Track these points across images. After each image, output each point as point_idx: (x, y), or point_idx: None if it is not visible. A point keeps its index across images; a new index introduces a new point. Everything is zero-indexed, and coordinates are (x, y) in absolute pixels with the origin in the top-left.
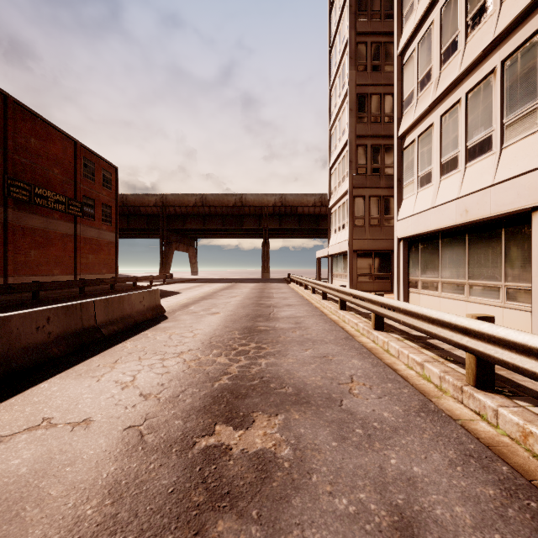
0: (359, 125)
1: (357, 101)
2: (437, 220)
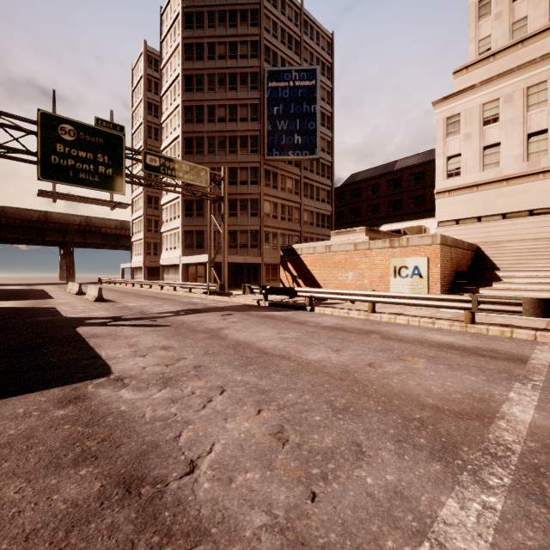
0: (148, 210)
1: (148, 198)
2: (169, 262)
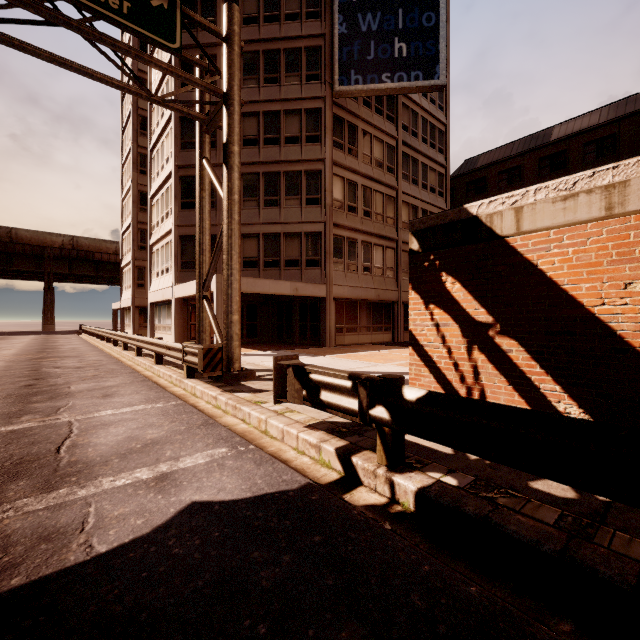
0: (141, 214)
1: (139, 196)
2: (158, 297)
